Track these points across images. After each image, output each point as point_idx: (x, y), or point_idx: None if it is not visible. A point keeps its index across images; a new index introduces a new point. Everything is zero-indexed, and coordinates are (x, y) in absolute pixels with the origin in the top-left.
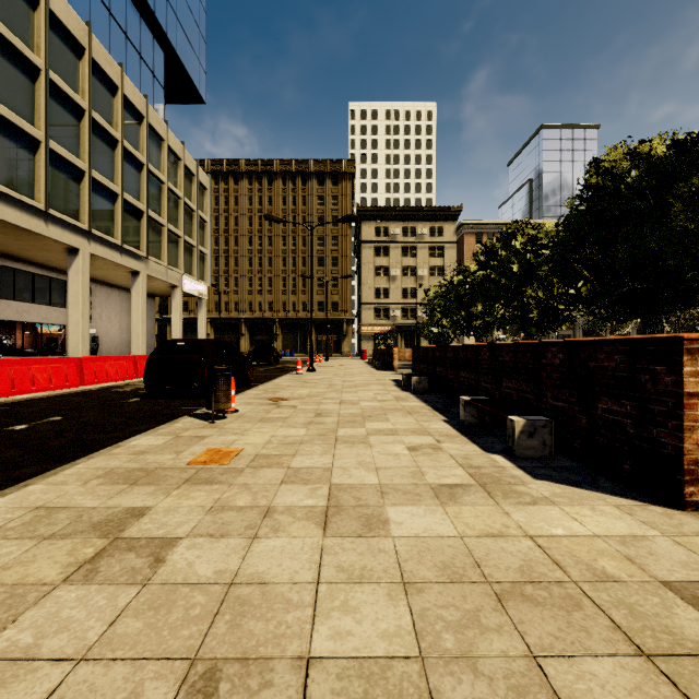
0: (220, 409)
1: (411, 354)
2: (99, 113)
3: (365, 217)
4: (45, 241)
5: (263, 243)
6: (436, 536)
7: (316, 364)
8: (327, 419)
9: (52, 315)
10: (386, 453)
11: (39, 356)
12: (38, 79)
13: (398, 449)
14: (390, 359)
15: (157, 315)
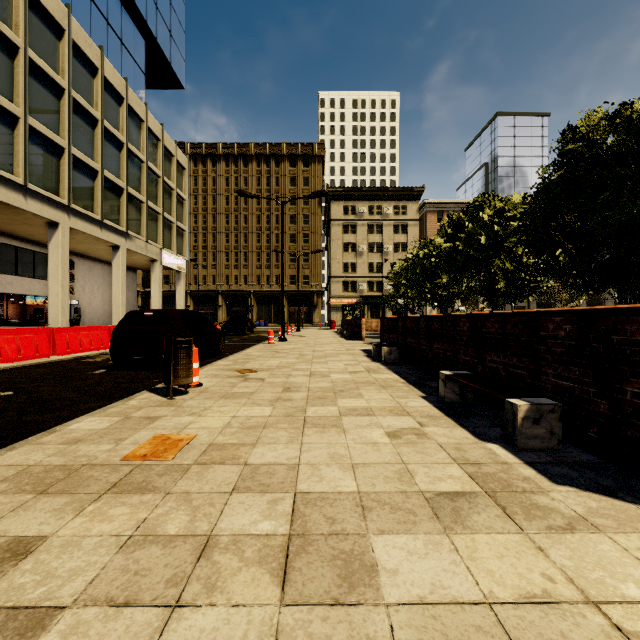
0: (179, 384)
1: (377, 324)
2: (79, 92)
3: (334, 197)
4: (25, 215)
5: (239, 220)
6: (452, 604)
7: (288, 333)
8: (295, 395)
9: (36, 287)
10: (362, 442)
11: (23, 326)
12: (17, 56)
13: (376, 435)
14: (358, 329)
15: (141, 287)
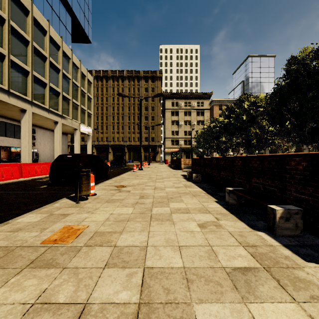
0: (82, 194)
1: (189, 161)
2: (37, 43)
3: (167, 97)
4: (9, 106)
5: (119, 109)
6: None
7: (143, 166)
8: (146, 200)
9: (15, 142)
10: (184, 230)
11: (9, 162)
12: (4, 24)
13: (192, 226)
14: (179, 164)
15: (70, 143)
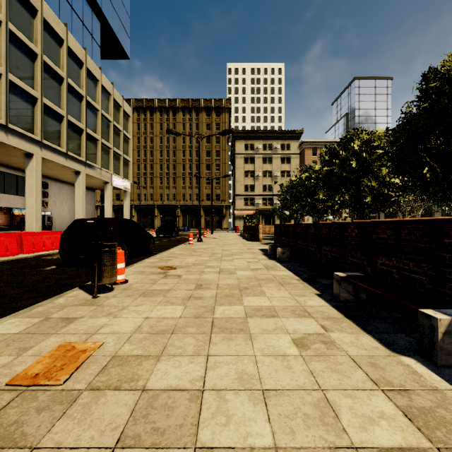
0: (103, 283)
1: (269, 229)
2: (49, 57)
3: (238, 137)
4: (7, 148)
5: (170, 154)
6: None
7: (204, 236)
8: (205, 293)
9: (19, 201)
10: (271, 354)
11: (9, 231)
12: None
13: (283, 344)
14: (256, 233)
15: (99, 203)
